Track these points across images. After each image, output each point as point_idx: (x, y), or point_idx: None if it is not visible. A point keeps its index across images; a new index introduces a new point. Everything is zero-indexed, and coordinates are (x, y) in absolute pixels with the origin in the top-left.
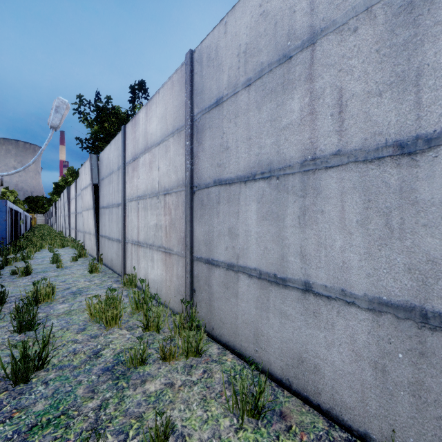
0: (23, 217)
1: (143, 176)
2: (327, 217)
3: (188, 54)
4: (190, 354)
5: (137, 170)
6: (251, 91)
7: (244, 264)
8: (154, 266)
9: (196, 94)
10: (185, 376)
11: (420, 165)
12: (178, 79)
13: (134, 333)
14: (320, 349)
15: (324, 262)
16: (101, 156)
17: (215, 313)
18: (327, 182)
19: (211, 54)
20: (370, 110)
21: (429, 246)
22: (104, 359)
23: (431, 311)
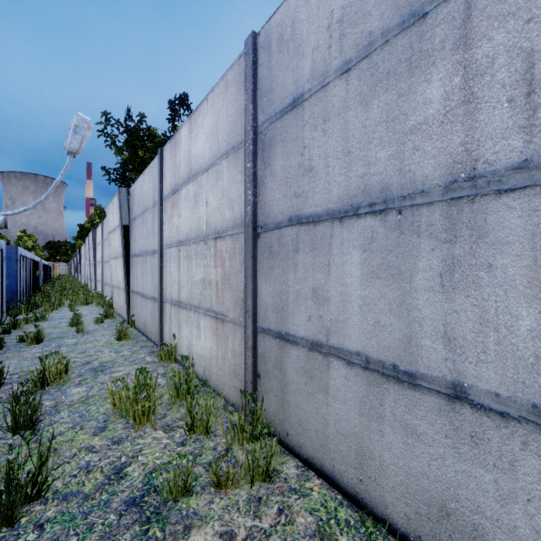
0: (40, 266)
1: (186, 214)
2: (501, 276)
3: (250, 38)
4: (256, 477)
5: (178, 206)
6: (350, 79)
7: (339, 345)
8: (200, 336)
9: (261, 94)
10: (251, 518)
11: None
12: (234, 76)
13: (173, 436)
14: (486, 501)
15: (495, 354)
16: (133, 190)
17: (290, 413)
18: (499, 217)
19: (285, 34)
20: None
21: None
22: (130, 483)
23: None
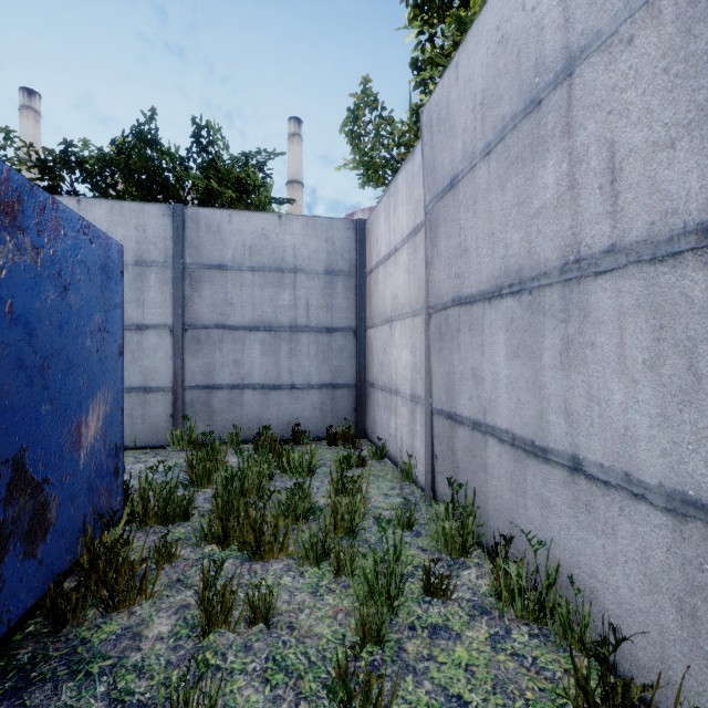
0: None
1: None
2: None
3: None
4: None
5: None
6: None
7: None
8: None
9: None
10: None
11: (144, 335)
12: None
13: None
14: None
15: None
16: None
17: None
18: None
19: None
20: (127, 308)
21: (147, 364)
22: None
23: (148, 387)
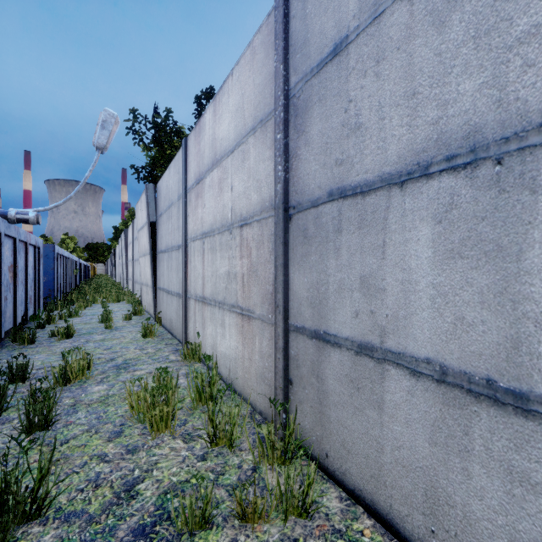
0: (78, 265)
1: (211, 203)
2: None
3: None
4: (289, 510)
5: (202, 195)
6: None
7: (400, 349)
8: (225, 335)
9: (294, 51)
10: None
11: None
12: (262, 40)
13: (193, 447)
14: None
15: None
16: (159, 185)
17: (330, 430)
18: None
19: None
20: None
21: None
22: (140, 504)
23: None
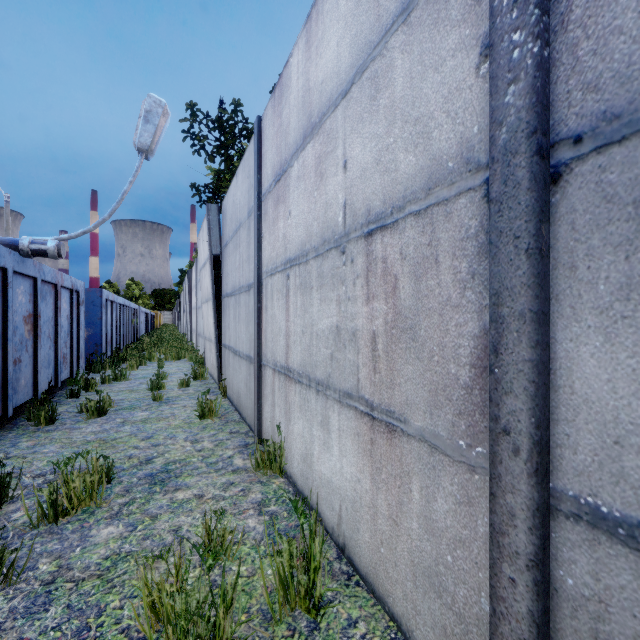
0: (138, 314)
1: (300, 206)
2: None
3: None
4: None
5: (285, 198)
6: None
7: None
8: (330, 446)
9: None
10: None
11: None
12: None
13: None
14: None
15: None
16: (224, 204)
17: None
18: None
19: None
20: None
21: None
22: None
23: None
